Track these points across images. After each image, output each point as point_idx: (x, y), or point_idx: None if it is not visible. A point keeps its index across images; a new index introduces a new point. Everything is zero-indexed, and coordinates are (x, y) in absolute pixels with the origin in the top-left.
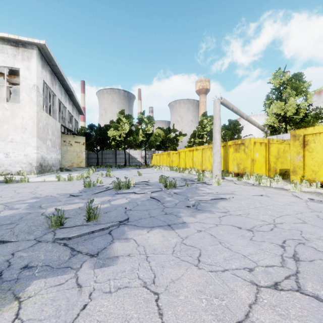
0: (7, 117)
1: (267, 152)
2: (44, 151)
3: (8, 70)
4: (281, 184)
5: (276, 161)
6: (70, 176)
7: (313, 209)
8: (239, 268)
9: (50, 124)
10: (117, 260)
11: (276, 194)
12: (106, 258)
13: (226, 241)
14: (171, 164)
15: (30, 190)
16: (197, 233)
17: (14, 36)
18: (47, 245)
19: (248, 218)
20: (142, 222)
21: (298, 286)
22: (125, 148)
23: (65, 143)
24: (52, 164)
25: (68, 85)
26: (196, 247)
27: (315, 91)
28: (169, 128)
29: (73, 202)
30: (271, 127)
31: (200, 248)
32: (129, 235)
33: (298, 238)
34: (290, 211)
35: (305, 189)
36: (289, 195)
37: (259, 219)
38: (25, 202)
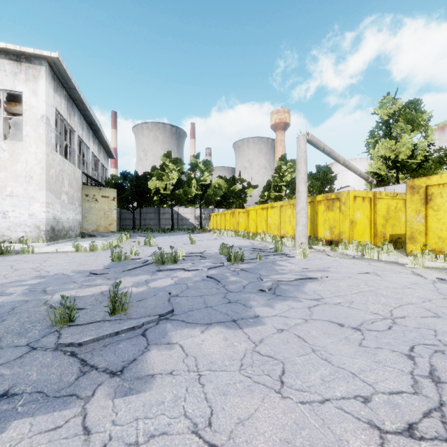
0: (4, 161)
1: (373, 210)
2: (57, 209)
3: (7, 95)
4: (395, 257)
5: (385, 224)
6: (94, 245)
7: (445, 294)
8: (348, 397)
9: (66, 172)
10: (152, 381)
11: (388, 271)
12: (135, 379)
13: (323, 348)
14: (237, 227)
15: (34, 265)
16: (276, 334)
17: (15, 46)
18: (44, 354)
19: (352, 309)
20: (194, 315)
21: (446, 431)
22: (172, 205)
23: (88, 198)
24: (69, 227)
25: (92, 116)
26: (276, 357)
27: (439, 125)
28: (233, 178)
29: (93, 284)
30: (377, 176)
31: (282, 359)
32: (174, 337)
33: (432, 342)
34: (413, 297)
35: (429, 263)
36: (407, 272)
37: (368, 310)
38: (23, 283)
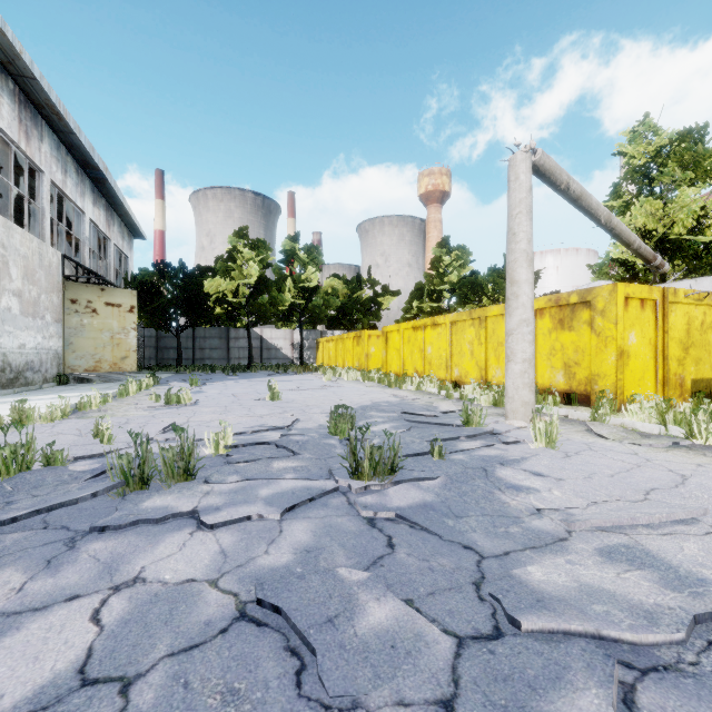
0: None
1: (661, 328)
2: None
3: None
4: None
5: (684, 357)
6: (22, 410)
7: None
8: None
9: (18, 250)
10: None
11: None
12: None
13: None
14: (366, 363)
15: None
16: None
17: None
18: None
19: None
20: None
21: None
22: (249, 324)
23: (75, 307)
24: (24, 364)
25: (84, 147)
26: None
27: None
28: (359, 278)
29: None
30: (625, 269)
31: None
32: None
33: None
34: None
35: None
36: None
37: None
38: None
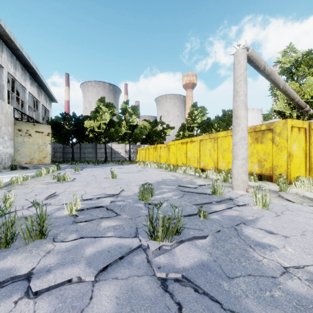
0: None
1: (308, 142)
2: None
3: None
4: None
5: None
6: None
7: None
8: None
9: None
10: None
11: None
12: None
13: None
14: (159, 159)
15: None
16: None
17: None
18: None
19: None
20: None
21: None
22: (105, 141)
23: (20, 133)
24: None
25: (25, 56)
26: None
27: None
28: (156, 121)
29: None
30: (281, 115)
31: None
32: None
33: None
34: None
35: None
36: None
37: None
38: None
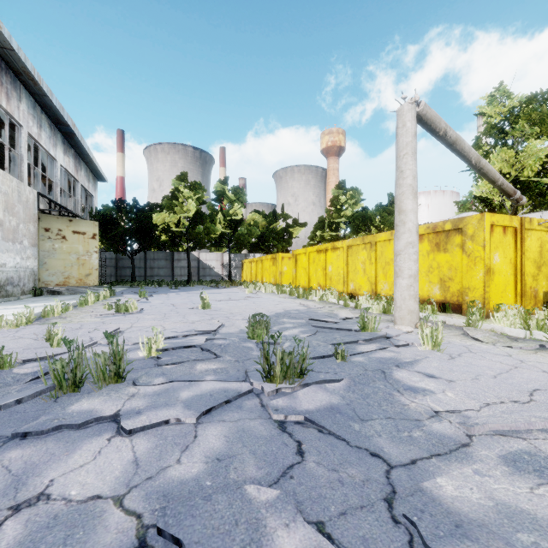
0: None
1: (519, 250)
2: None
3: None
4: None
5: (537, 273)
6: None
7: None
8: None
9: None
10: None
11: None
12: None
13: None
14: (280, 279)
15: None
16: None
17: None
18: None
19: None
20: None
21: None
22: (189, 248)
23: (48, 234)
24: (5, 279)
25: (55, 107)
26: None
27: None
28: (274, 213)
29: None
30: (485, 204)
31: None
32: None
33: None
34: None
35: None
36: None
37: None
38: None
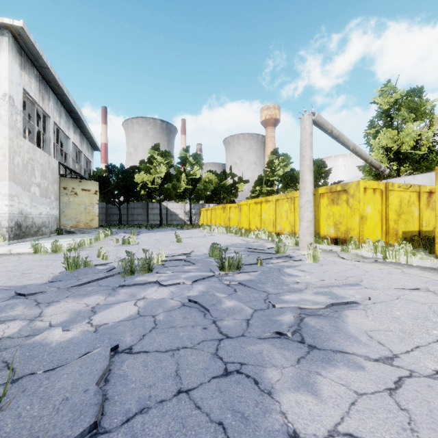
0: None
1: (384, 204)
2: (25, 203)
3: None
4: (432, 262)
5: (398, 219)
6: (57, 245)
7: None
8: None
9: (38, 161)
10: None
11: None
12: None
13: None
14: (228, 223)
15: None
16: None
17: None
18: None
19: None
20: (144, 437)
21: None
22: (160, 200)
23: (66, 191)
24: (41, 223)
25: (70, 102)
26: None
27: None
28: (224, 172)
29: (2, 317)
30: None
31: None
32: None
33: None
34: None
35: None
36: None
37: None
38: None
